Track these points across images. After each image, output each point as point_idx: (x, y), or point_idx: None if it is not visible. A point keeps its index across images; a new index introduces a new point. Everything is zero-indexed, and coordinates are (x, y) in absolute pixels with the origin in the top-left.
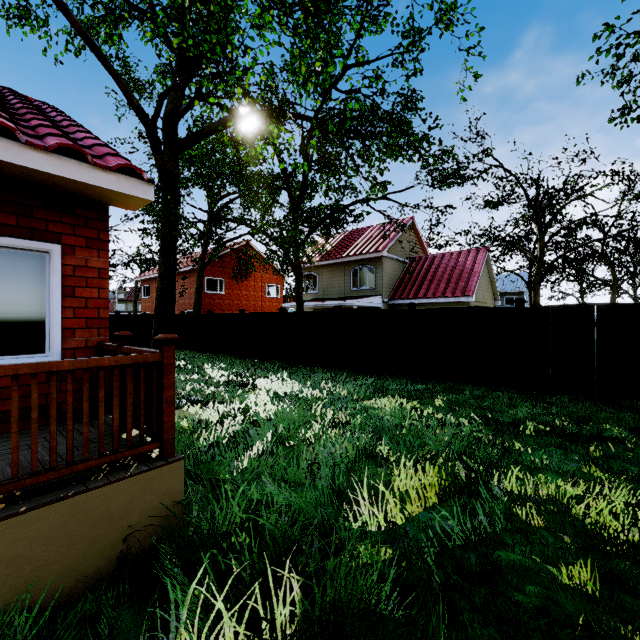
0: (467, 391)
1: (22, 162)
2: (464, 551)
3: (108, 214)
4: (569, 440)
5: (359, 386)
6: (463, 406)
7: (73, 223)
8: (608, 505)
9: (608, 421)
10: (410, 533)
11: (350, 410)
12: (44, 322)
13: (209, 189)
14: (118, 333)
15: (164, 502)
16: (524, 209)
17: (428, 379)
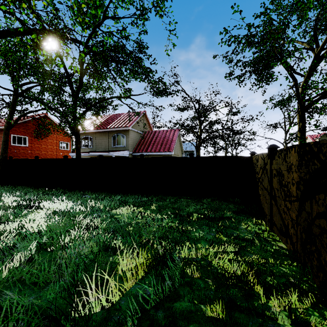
0: (168, 199)
1: None
2: (156, 310)
3: None
4: (211, 221)
5: (111, 201)
6: (165, 208)
7: None
8: (227, 255)
9: (225, 209)
10: (123, 306)
11: (103, 217)
12: None
13: (13, 76)
14: None
15: None
16: (194, 113)
17: (150, 194)
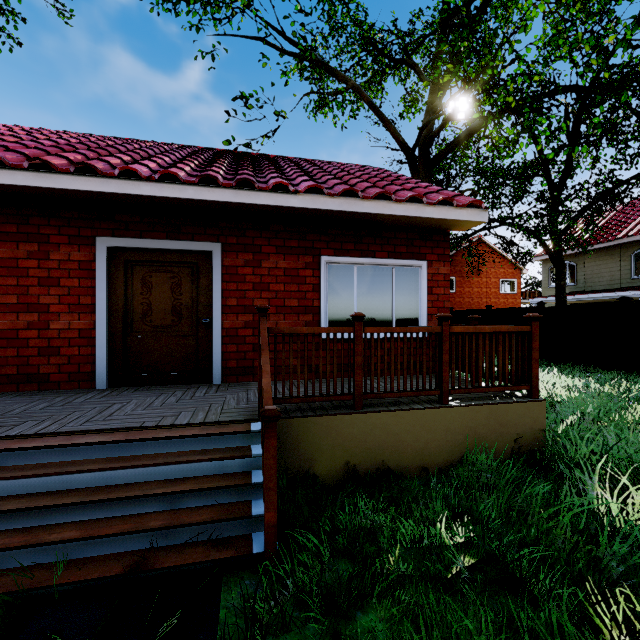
0: None
1: (424, 215)
2: None
3: (448, 236)
4: None
5: None
6: None
7: (431, 246)
8: None
9: None
10: None
11: None
12: (417, 310)
13: None
14: (473, 316)
15: (534, 426)
16: None
17: None
